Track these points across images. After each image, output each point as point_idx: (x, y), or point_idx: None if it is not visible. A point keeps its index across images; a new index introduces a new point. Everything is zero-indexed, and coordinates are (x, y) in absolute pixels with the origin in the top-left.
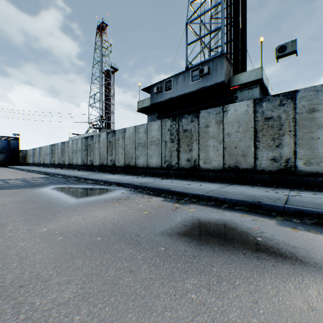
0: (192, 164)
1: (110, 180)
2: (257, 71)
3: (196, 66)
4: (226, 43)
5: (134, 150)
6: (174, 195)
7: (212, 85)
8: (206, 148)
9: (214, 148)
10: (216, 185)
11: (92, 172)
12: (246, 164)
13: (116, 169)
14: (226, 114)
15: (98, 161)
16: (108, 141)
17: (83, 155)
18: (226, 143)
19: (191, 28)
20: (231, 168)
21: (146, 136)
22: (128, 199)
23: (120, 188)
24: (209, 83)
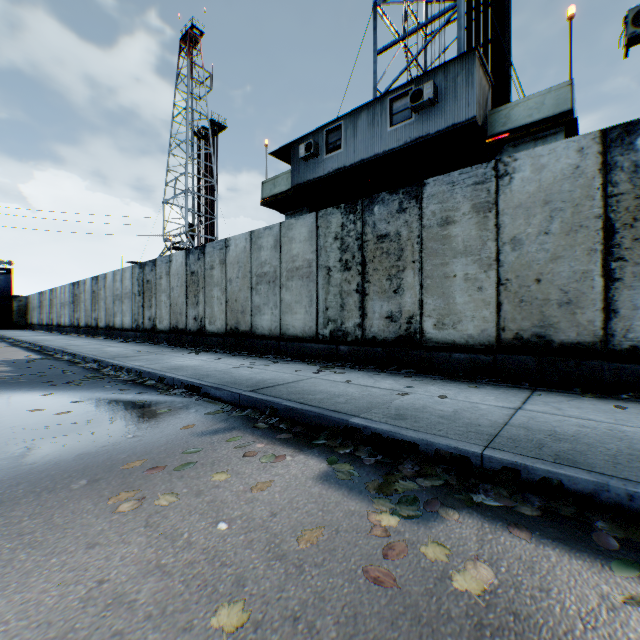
0: (400, 329)
1: (172, 374)
2: (558, 94)
3: (402, 88)
4: (467, 47)
5: (249, 293)
6: (364, 443)
7: (444, 131)
8: (444, 283)
9: (468, 284)
10: (491, 398)
11: (150, 346)
12: (573, 331)
13: (206, 339)
14: (508, 182)
15: (167, 321)
16: (188, 272)
17: (134, 306)
18: (506, 268)
19: (384, 17)
20: (523, 342)
21: (278, 255)
22: (190, 465)
23: (192, 402)
24: (435, 125)
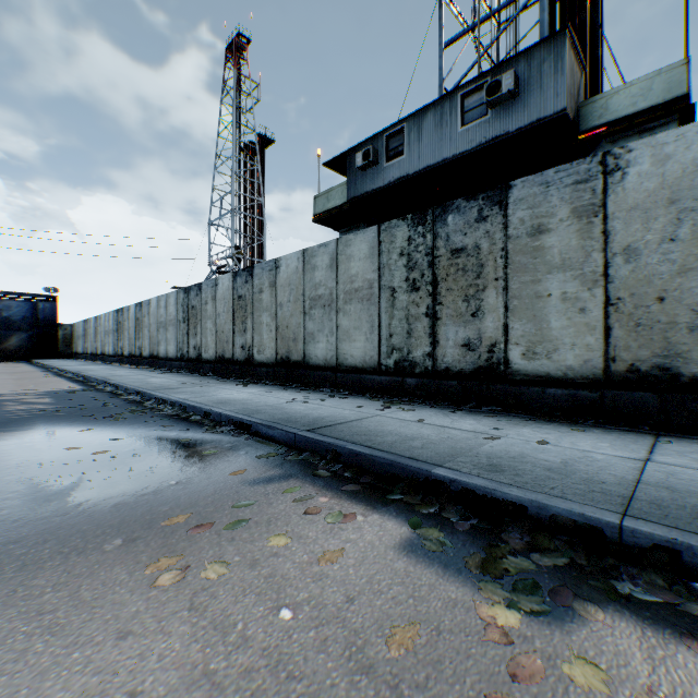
0: (480, 359)
1: (219, 408)
2: (670, 76)
3: (476, 81)
4: (550, 32)
5: (301, 318)
6: (452, 501)
7: (527, 127)
8: (535, 304)
9: (566, 304)
10: (605, 446)
11: (195, 377)
12: None
13: (254, 370)
14: (619, 179)
15: (213, 349)
16: (235, 296)
17: (179, 334)
18: (617, 284)
19: (451, 5)
20: (640, 376)
21: (335, 275)
22: (242, 523)
23: (241, 442)
24: (515, 121)
